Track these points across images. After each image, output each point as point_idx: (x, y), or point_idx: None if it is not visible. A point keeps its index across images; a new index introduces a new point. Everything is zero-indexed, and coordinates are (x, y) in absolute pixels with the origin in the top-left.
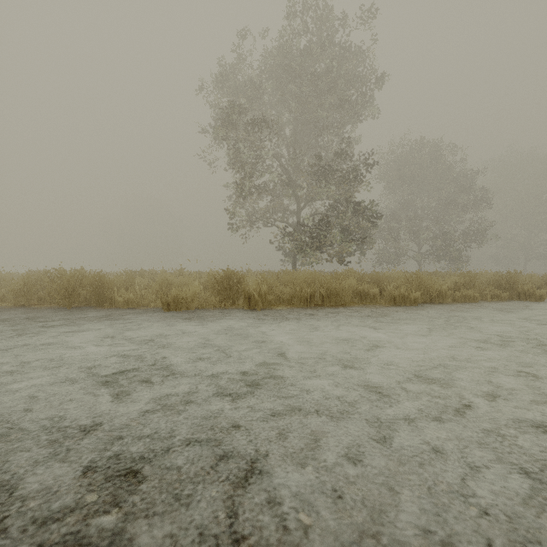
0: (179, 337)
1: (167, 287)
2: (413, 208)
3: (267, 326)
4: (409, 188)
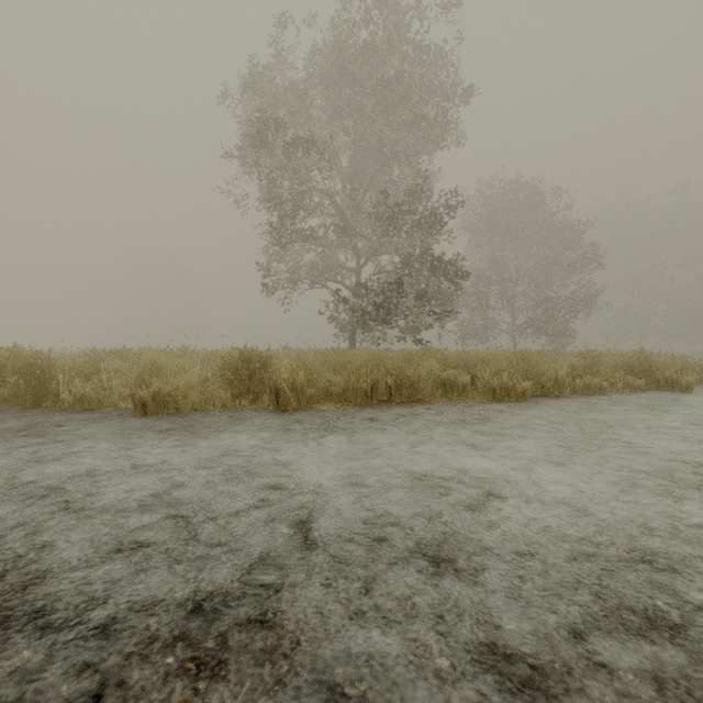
0: (128, 474)
1: (152, 375)
2: (506, 267)
3: (298, 444)
4: (502, 242)
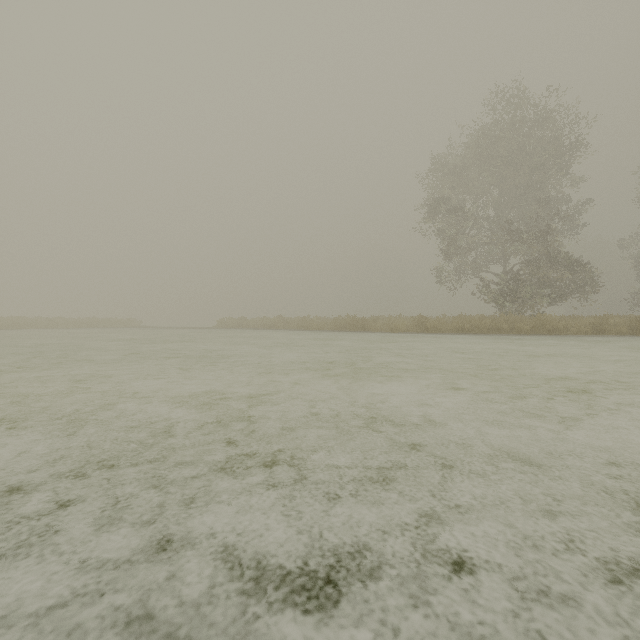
0: (395, 335)
1: (391, 323)
2: None
3: (427, 335)
4: None
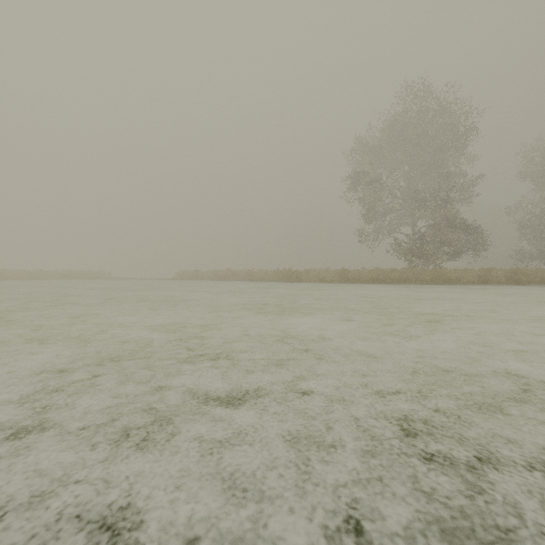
0: (322, 285)
1: (320, 275)
2: None
3: (348, 285)
4: None
